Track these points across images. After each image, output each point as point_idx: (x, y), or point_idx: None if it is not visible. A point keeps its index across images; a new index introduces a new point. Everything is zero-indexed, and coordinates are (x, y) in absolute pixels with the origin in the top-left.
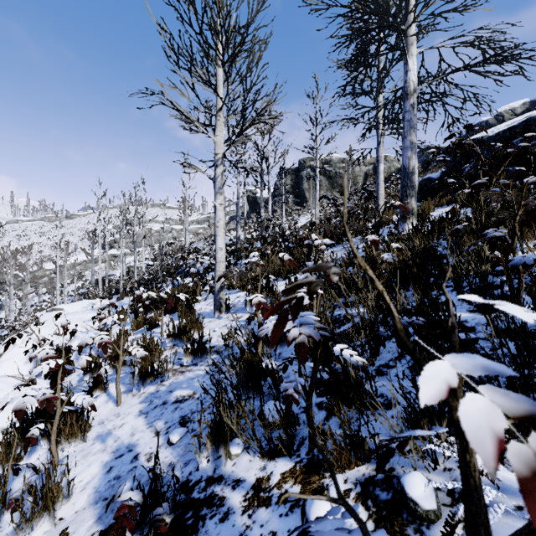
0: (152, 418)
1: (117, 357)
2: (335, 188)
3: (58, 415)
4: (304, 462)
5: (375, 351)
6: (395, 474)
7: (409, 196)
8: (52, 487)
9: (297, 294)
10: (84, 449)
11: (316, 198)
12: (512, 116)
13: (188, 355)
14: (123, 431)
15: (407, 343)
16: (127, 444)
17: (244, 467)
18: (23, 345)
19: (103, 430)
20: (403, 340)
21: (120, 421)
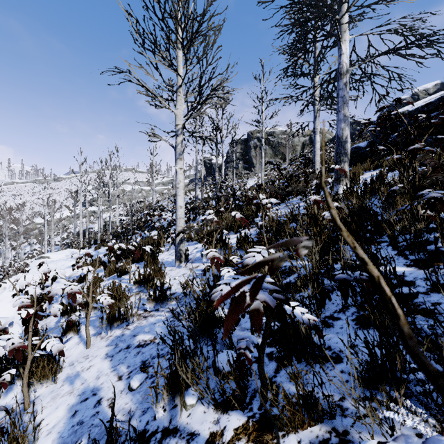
0: (116, 361)
1: (87, 304)
2: (277, 155)
3: (29, 360)
4: (256, 418)
5: (320, 302)
6: (350, 438)
7: (342, 161)
8: (17, 434)
9: (250, 253)
10: (54, 390)
11: (262, 164)
12: (425, 95)
13: (150, 302)
14: (90, 374)
15: (421, 357)
16: (92, 387)
17: (198, 419)
18: (11, 289)
19: (72, 372)
20: (414, 352)
21: (88, 363)
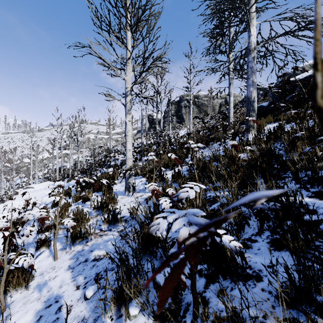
0: (76, 273)
1: (55, 225)
2: (201, 112)
3: (5, 273)
4: None
5: (240, 227)
6: None
7: (251, 116)
8: None
9: (184, 189)
10: (26, 296)
11: (190, 119)
12: (310, 69)
13: (105, 223)
14: (55, 283)
15: None
16: (56, 295)
17: None
18: (3, 212)
19: (41, 281)
20: None
21: (54, 274)
